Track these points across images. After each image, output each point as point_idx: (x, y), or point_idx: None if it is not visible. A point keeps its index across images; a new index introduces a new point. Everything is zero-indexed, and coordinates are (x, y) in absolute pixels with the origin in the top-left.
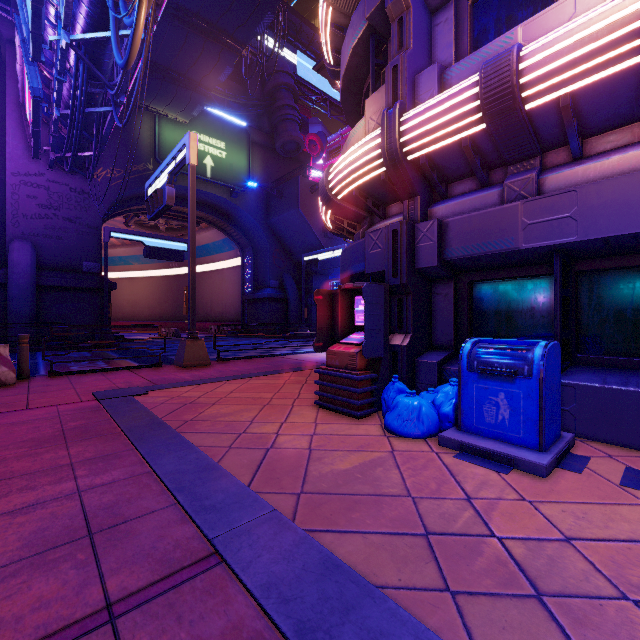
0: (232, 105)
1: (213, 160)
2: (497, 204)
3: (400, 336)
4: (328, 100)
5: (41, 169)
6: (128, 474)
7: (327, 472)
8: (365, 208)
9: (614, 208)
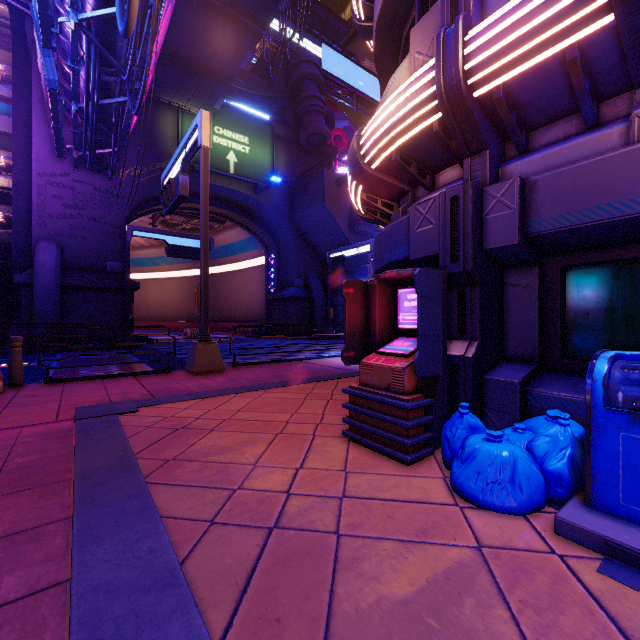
0: (256, 99)
1: (236, 156)
2: (617, 148)
3: (461, 343)
4: (355, 93)
5: (66, 169)
6: (26, 587)
7: (370, 606)
8: (406, 179)
9: None
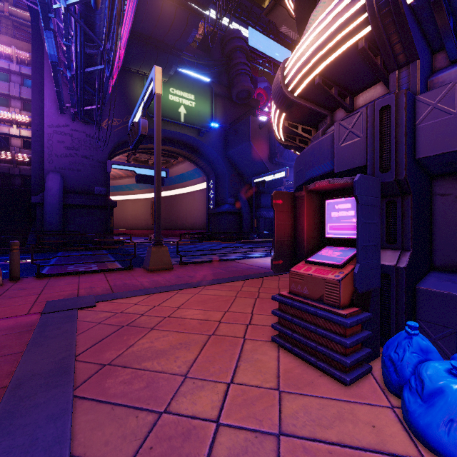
0: (199, 67)
1: (185, 109)
2: None
3: (392, 253)
4: (272, 62)
5: (67, 122)
6: None
7: None
8: (326, 104)
9: None
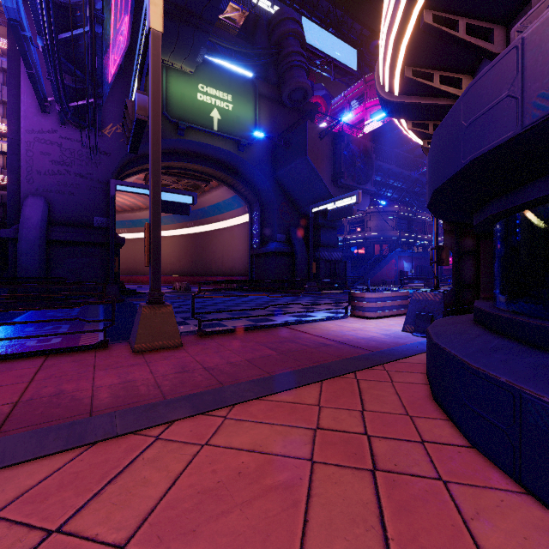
0: (239, 58)
1: (220, 113)
2: None
3: None
4: (332, 63)
5: (54, 126)
6: None
7: None
8: None
9: None
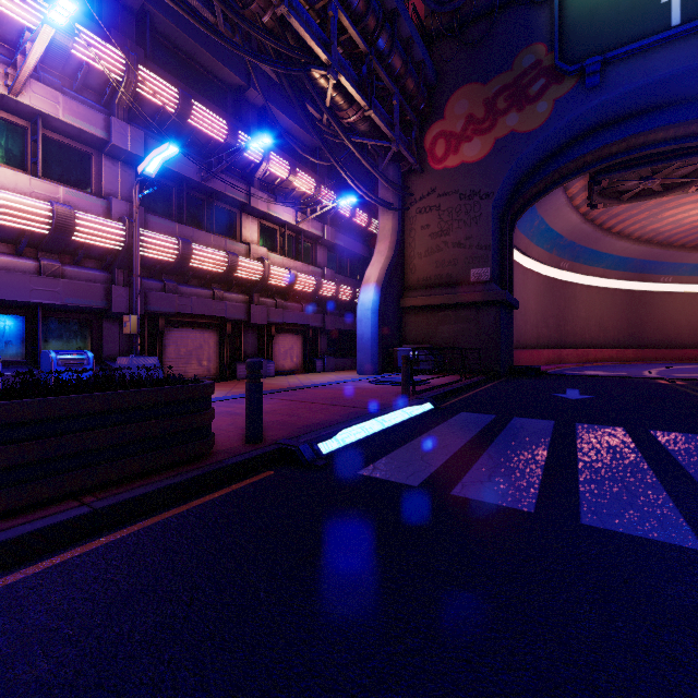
0: None
1: None
2: None
3: None
4: None
5: None
6: None
7: None
8: None
9: (9, 286)
